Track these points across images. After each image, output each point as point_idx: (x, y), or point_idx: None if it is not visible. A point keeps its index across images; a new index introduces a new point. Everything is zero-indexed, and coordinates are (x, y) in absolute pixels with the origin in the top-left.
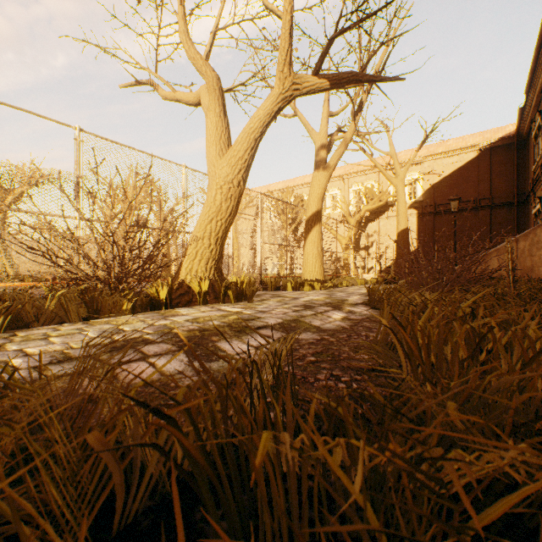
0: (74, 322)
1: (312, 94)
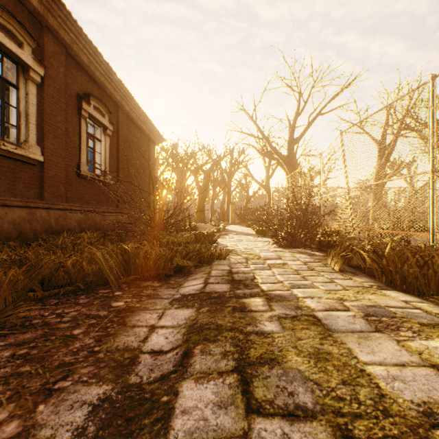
0: (413, 292)
1: None
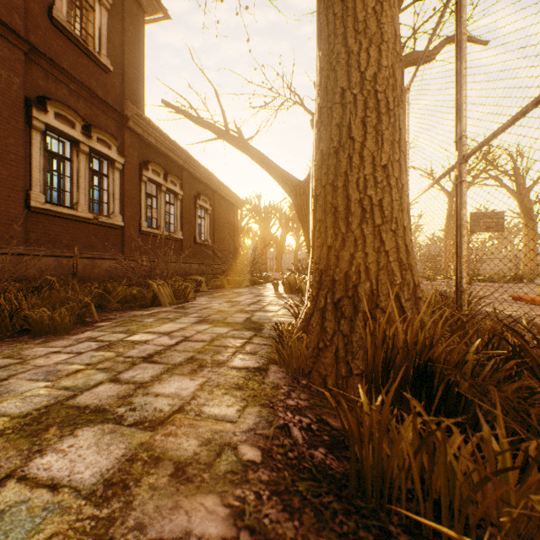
0: None
1: (237, 147)
